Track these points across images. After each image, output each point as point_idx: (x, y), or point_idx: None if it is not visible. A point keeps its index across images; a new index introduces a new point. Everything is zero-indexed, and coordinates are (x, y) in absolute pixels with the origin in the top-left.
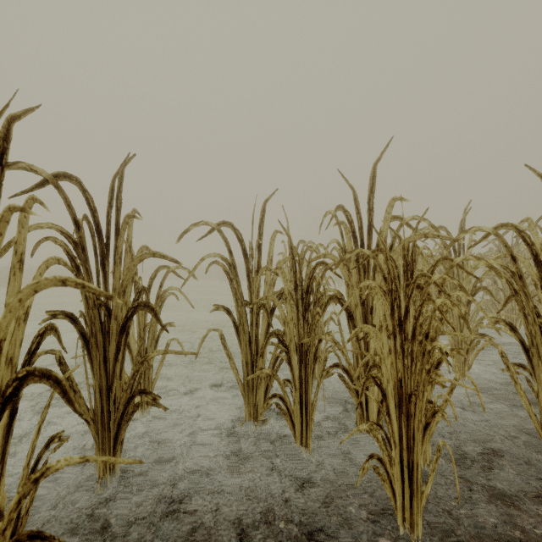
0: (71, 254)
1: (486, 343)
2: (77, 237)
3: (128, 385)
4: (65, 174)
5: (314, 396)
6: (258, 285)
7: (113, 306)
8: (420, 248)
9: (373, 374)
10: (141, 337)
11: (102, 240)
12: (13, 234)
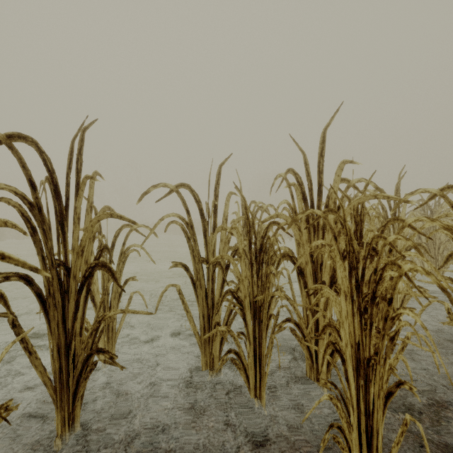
0: (26, 215)
1: (432, 300)
2: (33, 198)
3: (86, 344)
4: (20, 134)
5: (267, 349)
6: (214, 243)
7: (72, 265)
8: (367, 209)
9: (332, 340)
10: (103, 293)
11: (61, 201)
12: (7, 195)
